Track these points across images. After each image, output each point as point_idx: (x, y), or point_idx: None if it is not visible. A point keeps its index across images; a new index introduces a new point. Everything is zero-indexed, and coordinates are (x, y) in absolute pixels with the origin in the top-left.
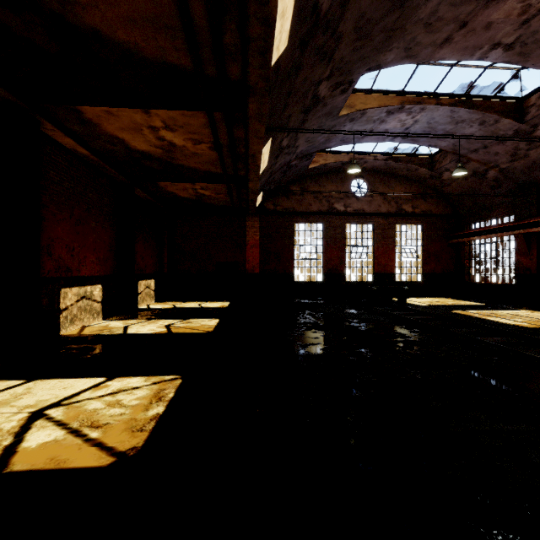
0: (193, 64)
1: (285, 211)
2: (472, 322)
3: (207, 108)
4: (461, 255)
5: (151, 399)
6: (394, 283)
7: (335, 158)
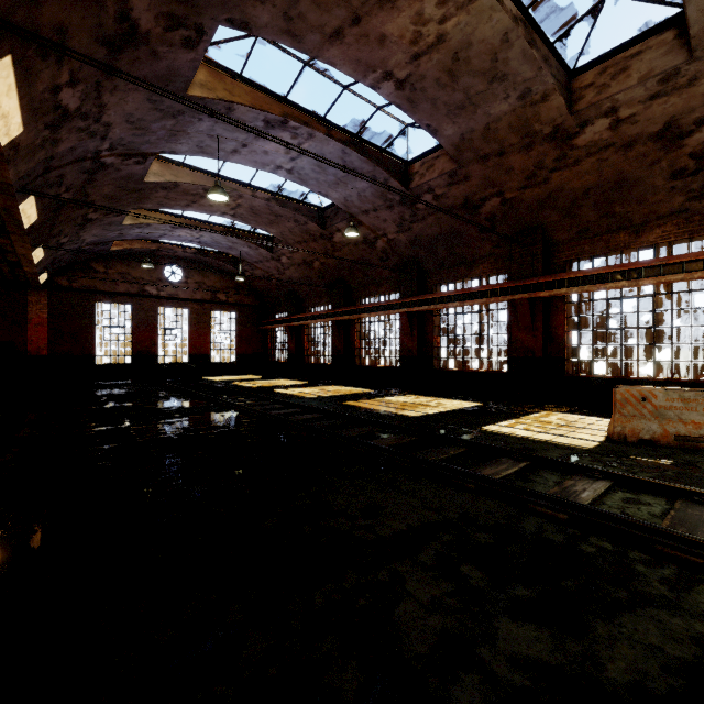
0: None
1: (85, 289)
2: (216, 386)
3: None
4: (268, 339)
5: None
6: (209, 363)
7: (142, 244)
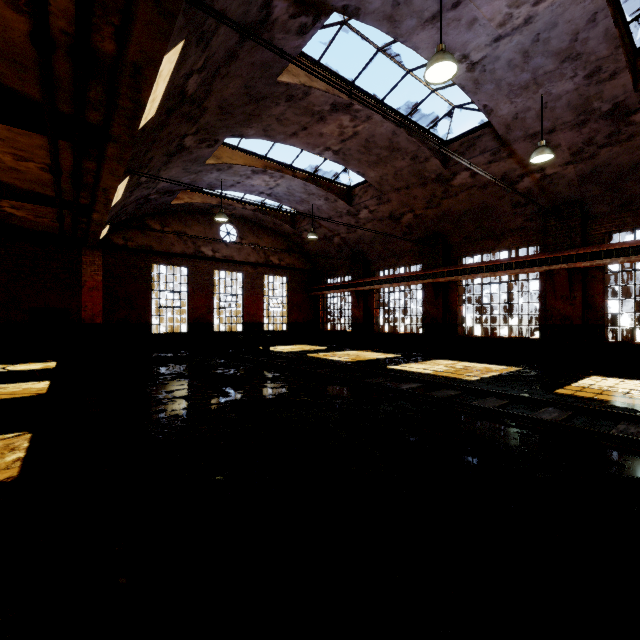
0: (44, 101)
1: (140, 248)
2: (314, 361)
3: (51, 137)
4: (318, 306)
5: (1, 452)
6: (263, 332)
7: (202, 198)
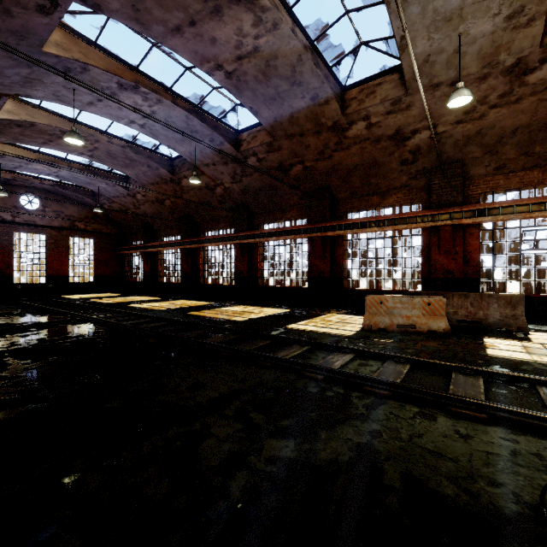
0: None
1: None
2: (74, 302)
3: None
4: (125, 263)
5: None
6: (68, 283)
7: None
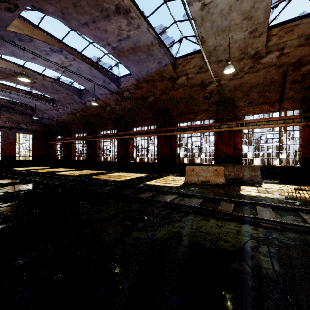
0: None
1: None
2: (21, 172)
3: None
4: (51, 148)
5: None
6: (15, 161)
7: None
